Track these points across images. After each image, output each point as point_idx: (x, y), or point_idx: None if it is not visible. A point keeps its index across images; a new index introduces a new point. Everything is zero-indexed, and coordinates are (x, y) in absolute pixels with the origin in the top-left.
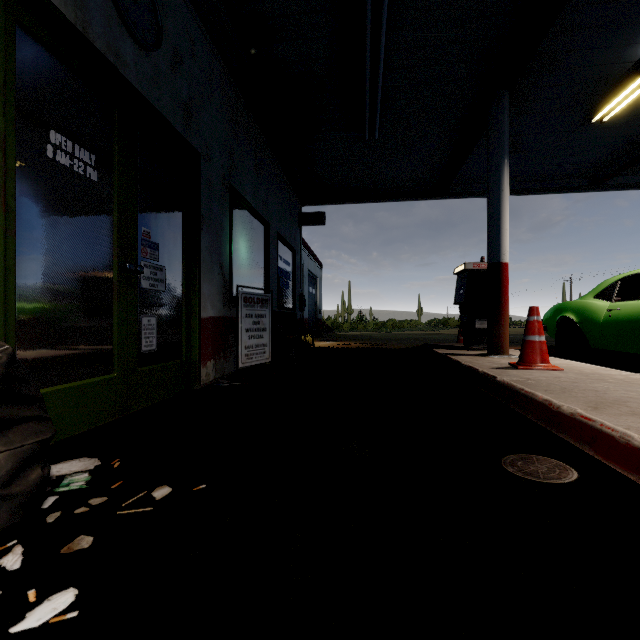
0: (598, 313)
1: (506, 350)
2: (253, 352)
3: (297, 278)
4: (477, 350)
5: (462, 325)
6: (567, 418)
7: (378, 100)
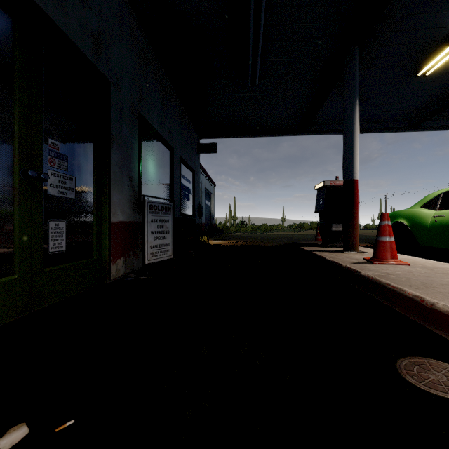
0: (425, 219)
1: (357, 247)
2: (158, 251)
3: (196, 193)
4: (333, 247)
5: (321, 228)
6: (444, 316)
7: (259, 51)
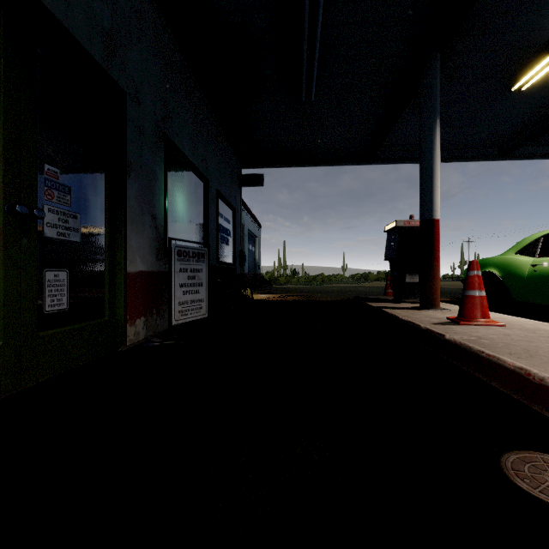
0: (522, 268)
1: (438, 304)
2: (188, 308)
3: (237, 235)
4: (407, 303)
5: (392, 279)
6: None
7: (315, 58)
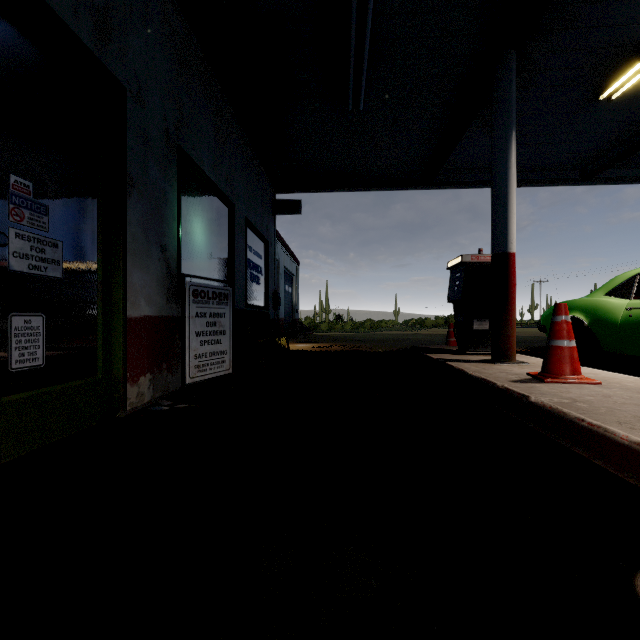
0: (614, 312)
1: (514, 356)
2: (207, 362)
3: (270, 273)
4: (475, 354)
5: (457, 326)
6: None
7: (365, 56)
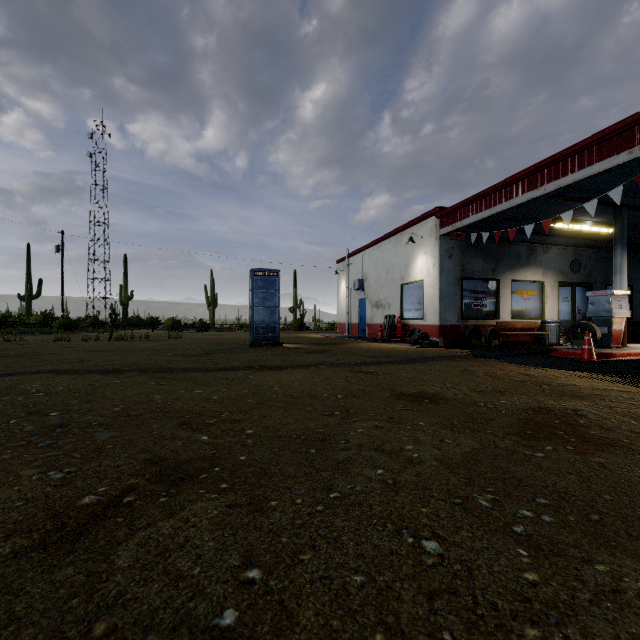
0: None
1: None
2: None
3: None
4: None
5: None
6: None
7: None
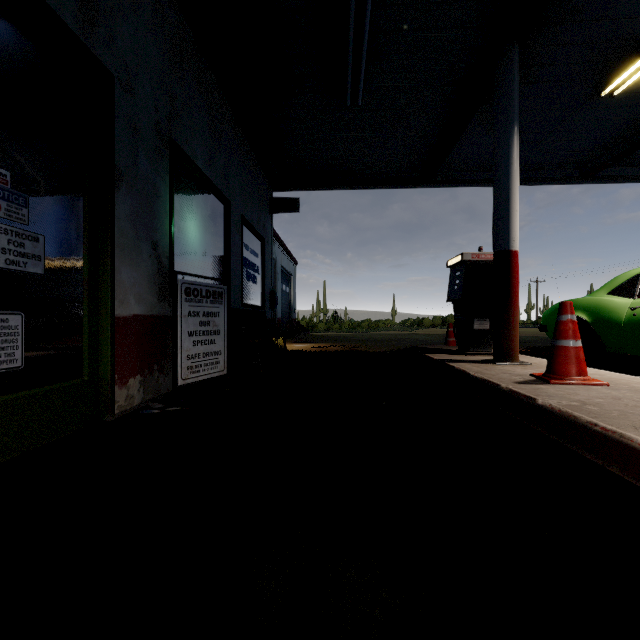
0: (618, 312)
1: (516, 356)
2: (200, 363)
3: (267, 272)
4: (476, 355)
5: (457, 326)
6: None
7: (364, 48)
